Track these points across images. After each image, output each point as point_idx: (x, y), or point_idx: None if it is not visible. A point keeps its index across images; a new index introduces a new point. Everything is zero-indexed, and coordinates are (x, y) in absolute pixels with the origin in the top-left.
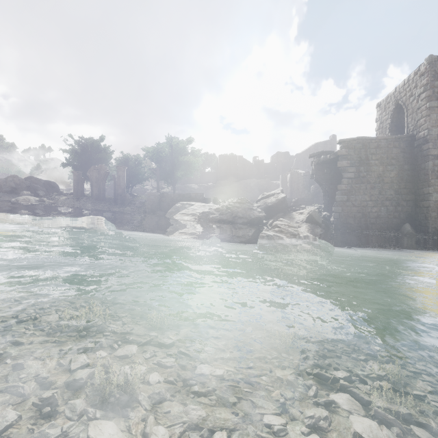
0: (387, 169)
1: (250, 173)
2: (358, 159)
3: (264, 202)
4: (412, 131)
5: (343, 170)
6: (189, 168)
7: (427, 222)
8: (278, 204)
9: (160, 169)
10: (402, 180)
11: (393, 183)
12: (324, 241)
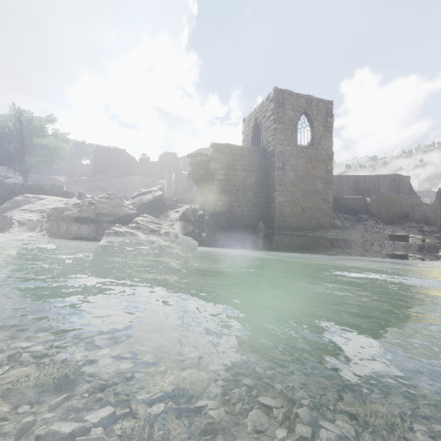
0: (248, 175)
1: (135, 170)
2: (227, 164)
3: (140, 199)
4: (265, 145)
5: (215, 172)
6: (50, 155)
7: (274, 220)
8: (154, 202)
9: (0, 150)
10: (259, 185)
11: (253, 187)
12: (189, 238)
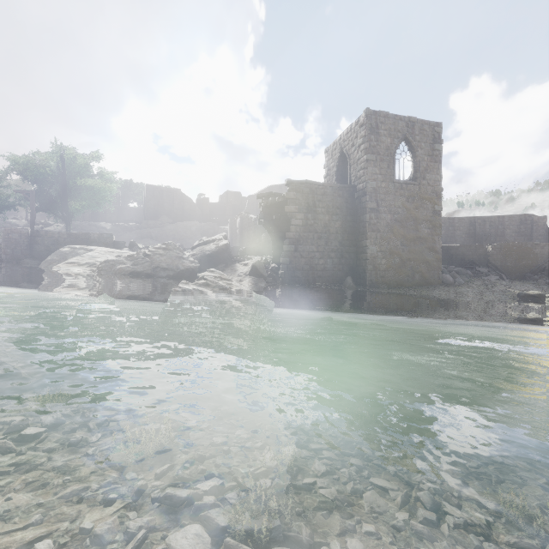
0: (333, 219)
1: (192, 213)
2: (306, 205)
3: (201, 249)
4: (354, 181)
5: (292, 216)
6: (96, 197)
7: (365, 275)
8: (218, 253)
9: (40, 193)
10: (346, 231)
11: (338, 233)
12: (264, 297)
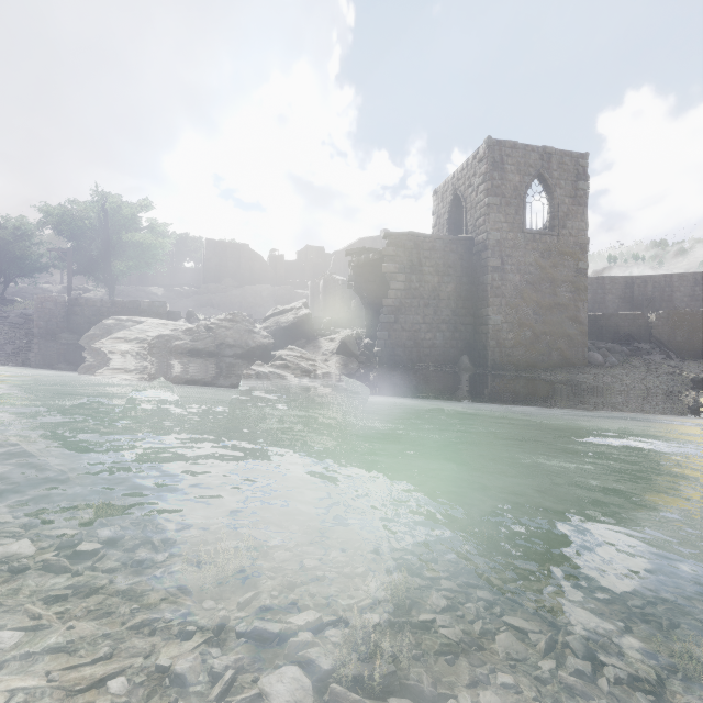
0: (444, 280)
1: (262, 275)
2: (409, 264)
3: (276, 321)
4: (471, 232)
5: (391, 278)
6: (145, 256)
7: (486, 353)
8: (297, 326)
9: (78, 252)
10: (460, 297)
11: (451, 300)
12: (356, 382)
